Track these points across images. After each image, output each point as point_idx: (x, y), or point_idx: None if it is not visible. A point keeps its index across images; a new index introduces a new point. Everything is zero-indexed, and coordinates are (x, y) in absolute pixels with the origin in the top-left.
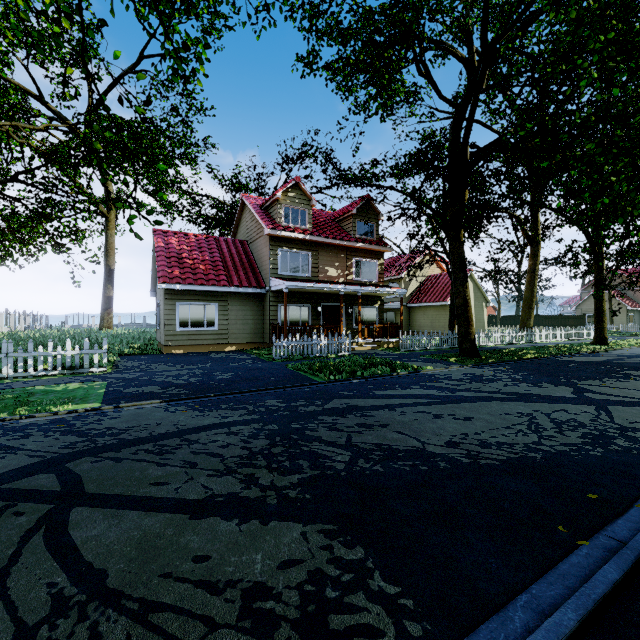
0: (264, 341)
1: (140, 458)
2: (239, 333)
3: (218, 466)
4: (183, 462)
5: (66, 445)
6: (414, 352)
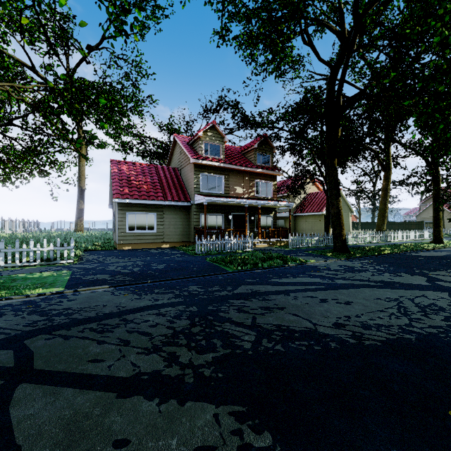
0: (190, 240)
1: (85, 336)
2: (172, 234)
3: (147, 344)
4: (119, 340)
5: (29, 323)
6: (300, 249)
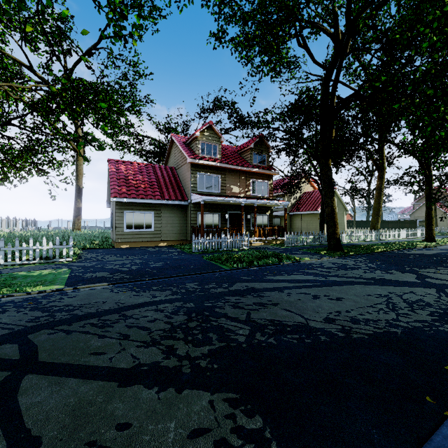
0: (187, 239)
1: (86, 331)
2: (169, 233)
3: (146, 338)
4: (119, 334)
5: (31, 319)
6: (295, 247)
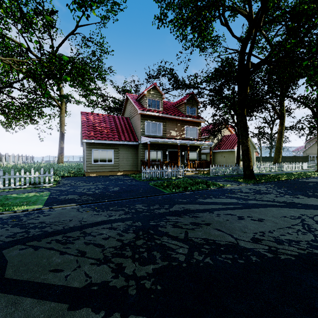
0: (138, 169)
1: (51, 247)
2: (124, 165)
3: (99, 255)
4: (77, 251)
5: (10, 235)
6: (218, 176)
